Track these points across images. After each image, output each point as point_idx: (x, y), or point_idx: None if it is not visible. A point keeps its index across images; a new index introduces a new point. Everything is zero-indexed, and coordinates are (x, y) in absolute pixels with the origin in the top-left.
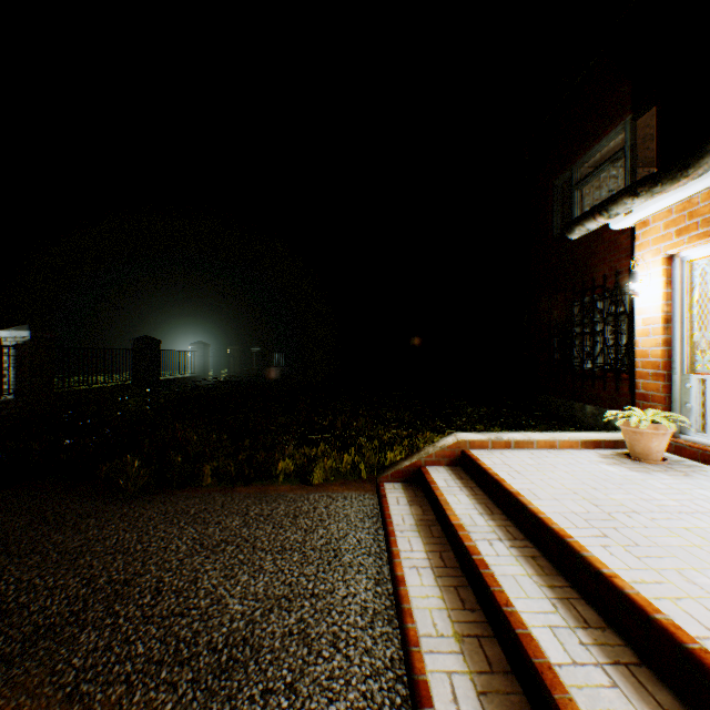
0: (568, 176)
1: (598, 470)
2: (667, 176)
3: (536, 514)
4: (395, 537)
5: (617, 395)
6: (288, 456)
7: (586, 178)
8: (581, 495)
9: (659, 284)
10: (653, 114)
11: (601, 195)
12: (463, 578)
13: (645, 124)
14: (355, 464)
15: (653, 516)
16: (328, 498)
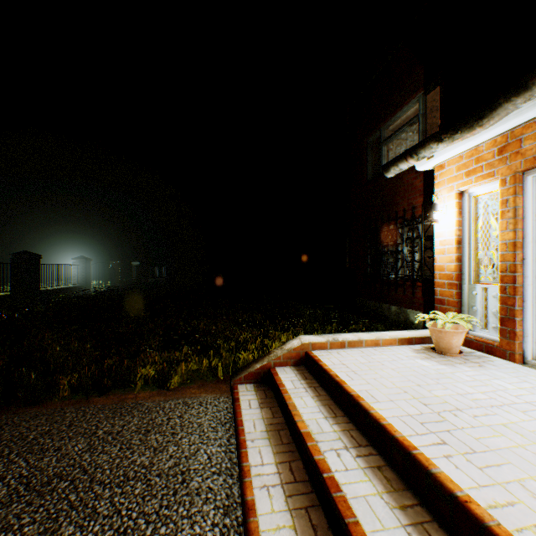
0: (378, 136)
1: (416, 366)
2: (466, 125)
3: (378, 420)
4: (246, 449)
5: (413, 298)
6: (151, 362)
7: (391, 136)
8: (411, 394)
9: (453, 214)
10: (438, 92)
11: (399, 152)
12: (313, 495)
13: (429, 102)
14: (213, 365)
15: (474, 413)
16: (184, 406)
